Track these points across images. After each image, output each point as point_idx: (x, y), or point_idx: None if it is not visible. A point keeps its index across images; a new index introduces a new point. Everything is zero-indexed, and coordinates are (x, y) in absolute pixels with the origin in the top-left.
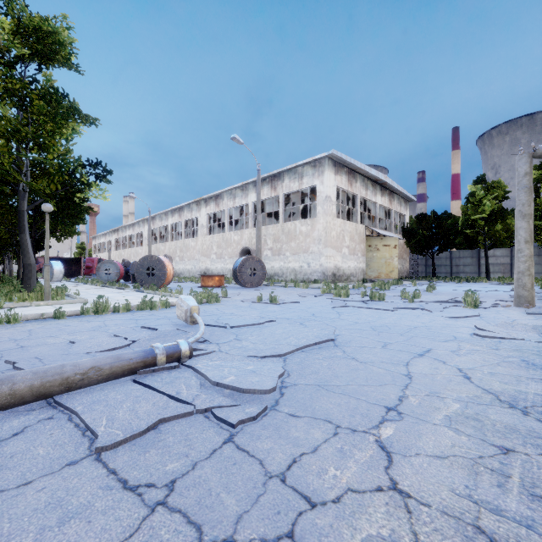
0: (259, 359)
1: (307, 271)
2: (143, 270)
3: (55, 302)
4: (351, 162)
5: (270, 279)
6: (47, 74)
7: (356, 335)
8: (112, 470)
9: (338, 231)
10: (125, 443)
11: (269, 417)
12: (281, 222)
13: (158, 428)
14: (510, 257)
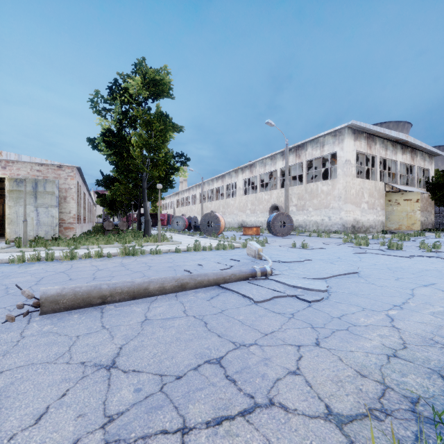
0: (309, 279)
1: (328, 223)
2: (205, 223)
3: (165, 243)
4: (370, 128)
5: (295, 230)
6: (158, 104)
7: (374, 272)
8: (266, 308)
9: (357, 189)
10: (264, 302)
11: (326, 301)
12: (304, 183)
13: (274, 299)
14: None
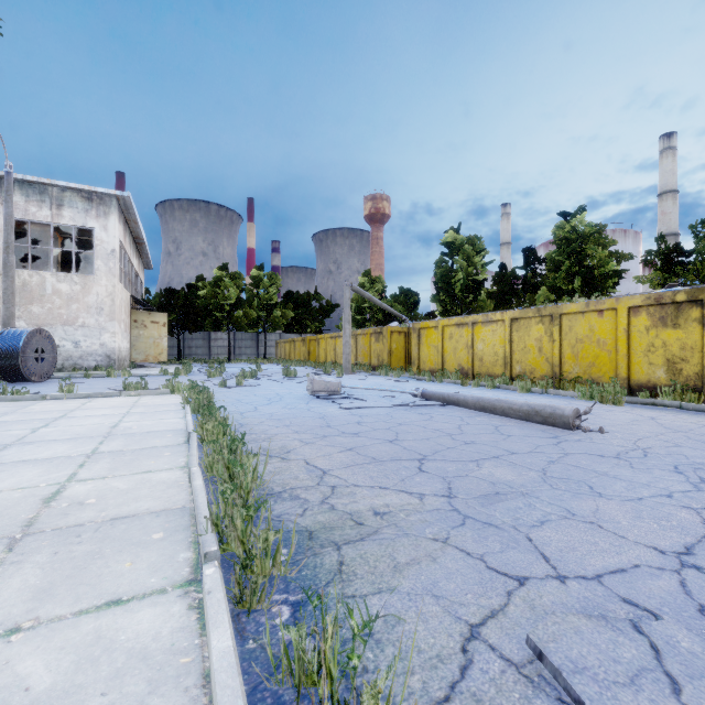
0: None
1: (74, 353)
2: None
3: None
4: (136, 212)
5: None
6: None
7: None
8: None
9: (120, 299)
10: None
11: None
12: (1, 266)
13: None
14: (234, 340)
